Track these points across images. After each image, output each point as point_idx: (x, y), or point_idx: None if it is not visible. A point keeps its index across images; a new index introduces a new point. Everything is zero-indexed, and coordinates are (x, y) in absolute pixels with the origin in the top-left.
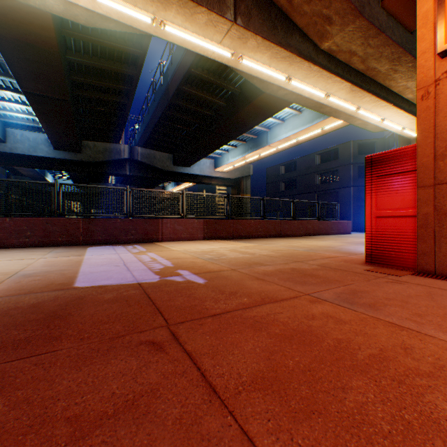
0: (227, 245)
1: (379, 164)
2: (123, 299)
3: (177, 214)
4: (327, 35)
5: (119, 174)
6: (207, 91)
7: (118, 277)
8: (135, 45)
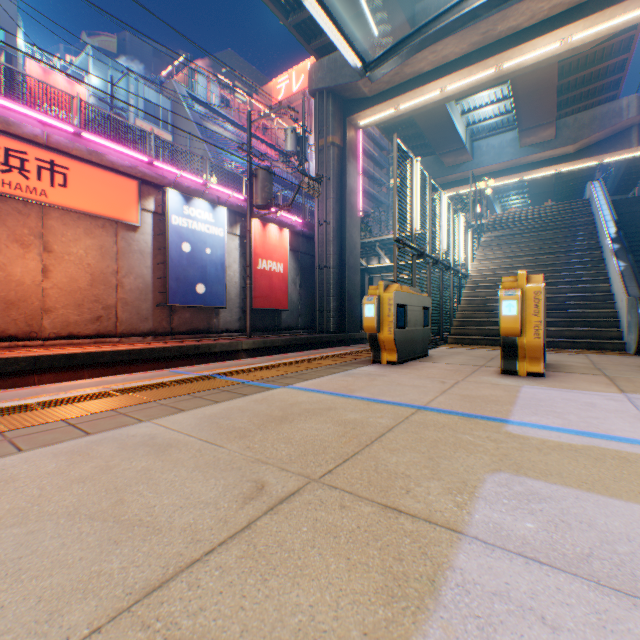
0: None
1: None
2: None
3: None
4: None
5: None
6: None
7: None
8: None
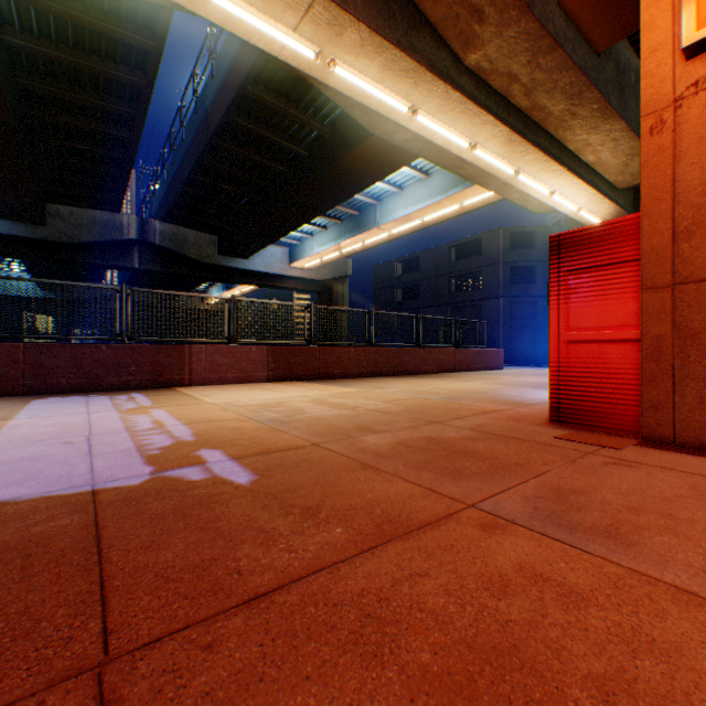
0: (308, 391)
1: (573, 249)
2: (20, 550)
3: (219, 337)
4: (475, 40)
5: (121, 266)
6: (275, 129)
7: (51, 475)
8: (141, 29)
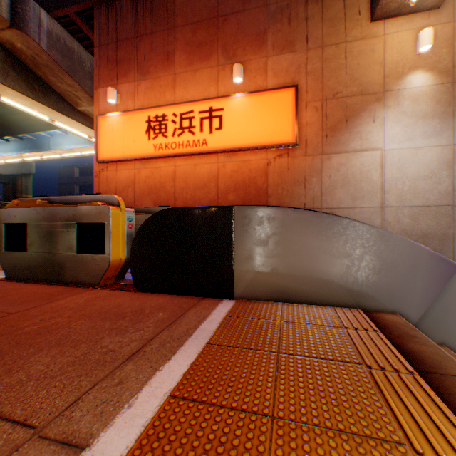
0: None
1: None
2: None
3: None
4: (81, 104)
5: None
6: None
7: None
8: None
